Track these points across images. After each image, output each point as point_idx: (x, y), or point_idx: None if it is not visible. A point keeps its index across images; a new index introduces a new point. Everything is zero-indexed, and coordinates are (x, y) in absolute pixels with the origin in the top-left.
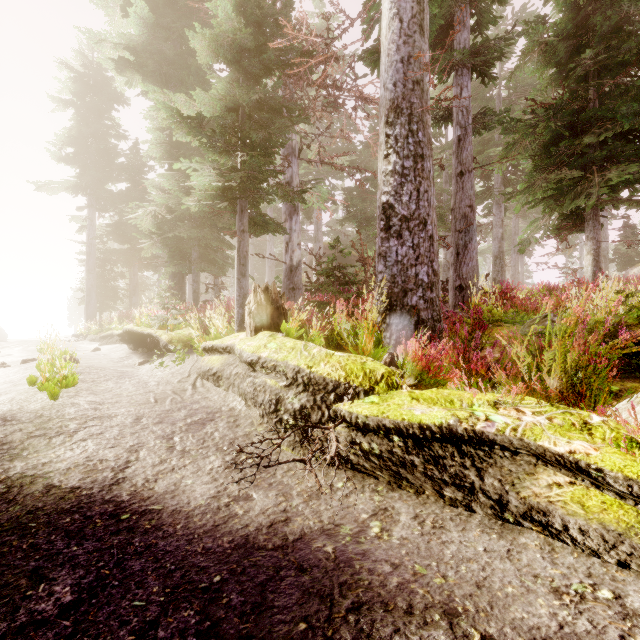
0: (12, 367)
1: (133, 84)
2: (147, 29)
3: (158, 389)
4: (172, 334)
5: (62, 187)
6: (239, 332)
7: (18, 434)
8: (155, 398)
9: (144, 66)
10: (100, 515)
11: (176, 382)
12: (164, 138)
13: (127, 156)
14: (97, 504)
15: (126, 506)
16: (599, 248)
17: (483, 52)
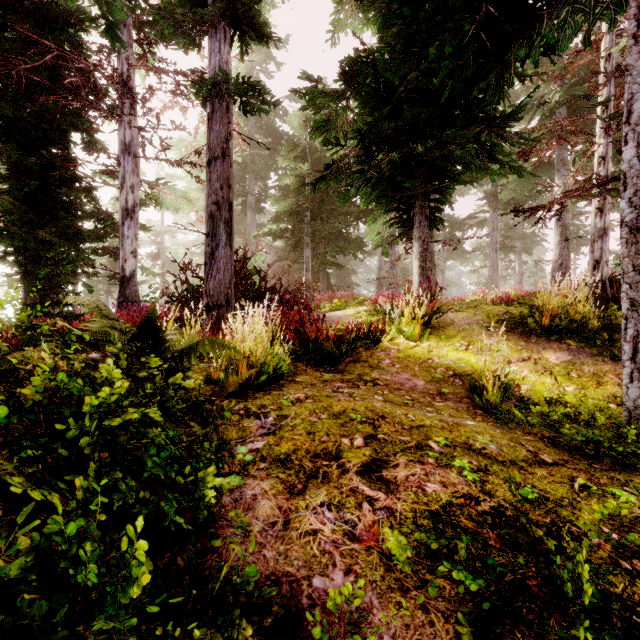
0: None
1: None
2: None
3: None
4: None
5: None
6: None
7: None
8: None
9: None
10: None
11: None
12: None
13: None
14: None
15: None
16: (426, 251)
17: (241, 5)
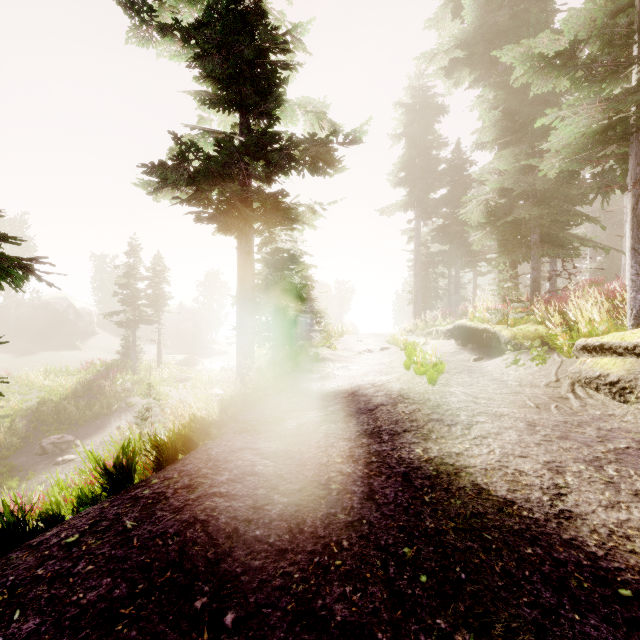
0: (376, 353)
1: (460, 82)
2: (480, 10)
3: (524, 391)
4: (513, 330)
5: (396, 208)
6: (636, 327)
7: (418, 414)
8: (531, 402)
9: (472, 56)
10: (574, 566)
11: (543, 386)
12: (498, 116)
13: (447, 161)
14: (555, 542)
15: (609, 569)
16: None
17: None
